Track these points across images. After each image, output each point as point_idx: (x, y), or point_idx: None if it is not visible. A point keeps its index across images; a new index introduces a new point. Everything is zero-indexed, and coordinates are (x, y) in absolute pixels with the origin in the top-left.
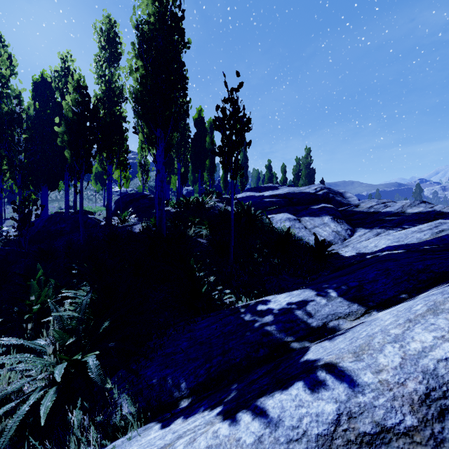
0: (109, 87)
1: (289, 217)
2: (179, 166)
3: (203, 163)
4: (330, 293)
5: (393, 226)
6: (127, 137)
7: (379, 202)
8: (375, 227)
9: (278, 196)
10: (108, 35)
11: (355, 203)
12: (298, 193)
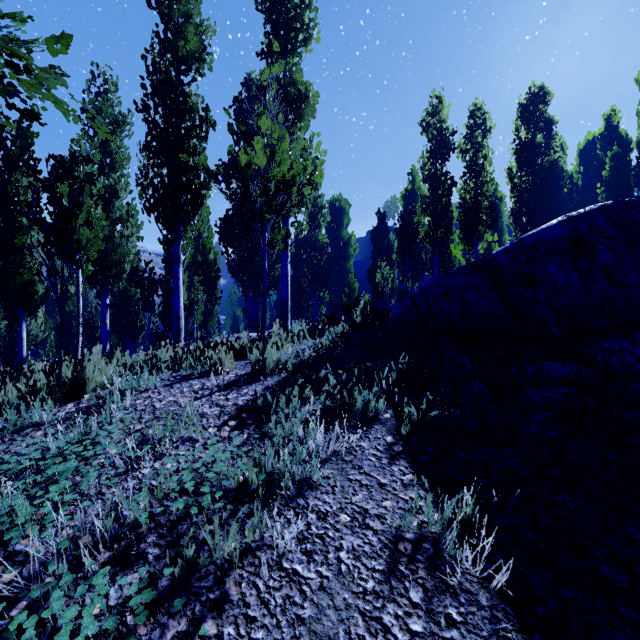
0: None
1: None
2: None
3: None
4: None
5: None
6: None
7: None
8: None
9: None
10: None
11: None
12: None
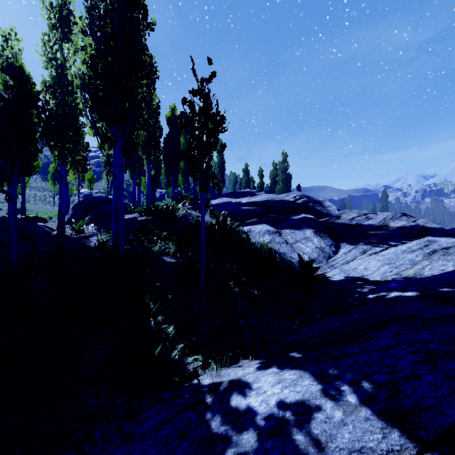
0: (61, 73)
1: (268, 230)
2: (148, 168)
3: (176, 165)
4: (346, 396)
5: (379, 243)
6: (84, 133)
7: (361, 213)
8: (360, 243)
9: (256, 204)
10: (60, 12)
11: (336, 214)
12: (277, 202)
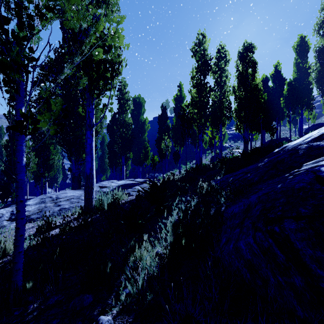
0: (301, 72)
1: None
2: None
3: None
4: None
5: None
6: (312, 92)
7: None
8: None
9: None
10: (300, 46)
11: None
12: None
